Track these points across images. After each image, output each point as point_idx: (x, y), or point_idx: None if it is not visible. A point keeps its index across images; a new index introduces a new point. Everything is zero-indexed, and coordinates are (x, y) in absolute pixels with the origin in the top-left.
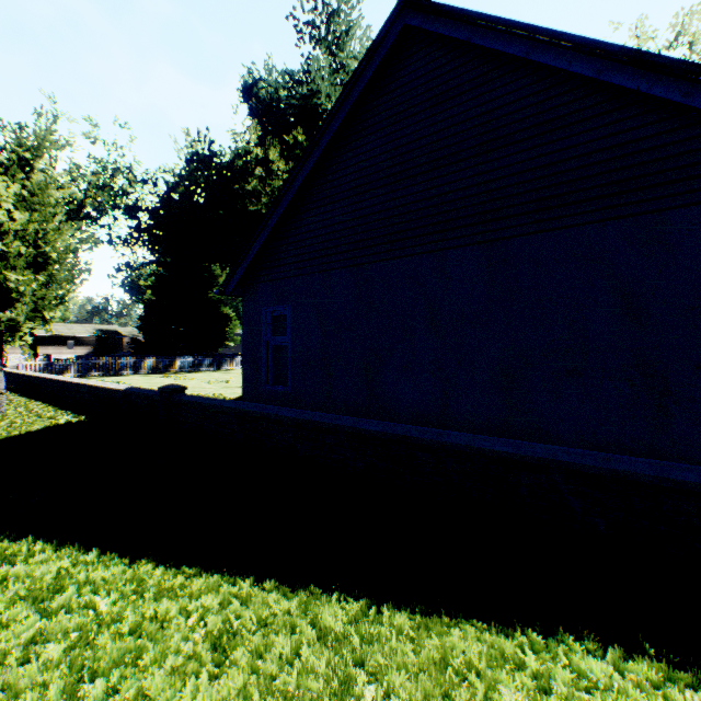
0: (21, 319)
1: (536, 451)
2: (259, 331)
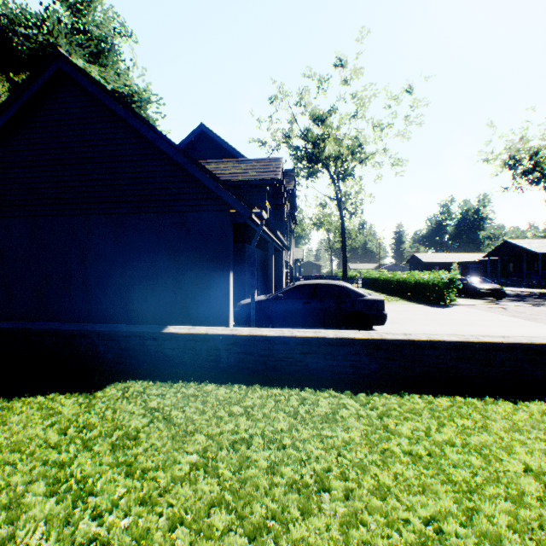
0: None
1: (88, 327)
2: None
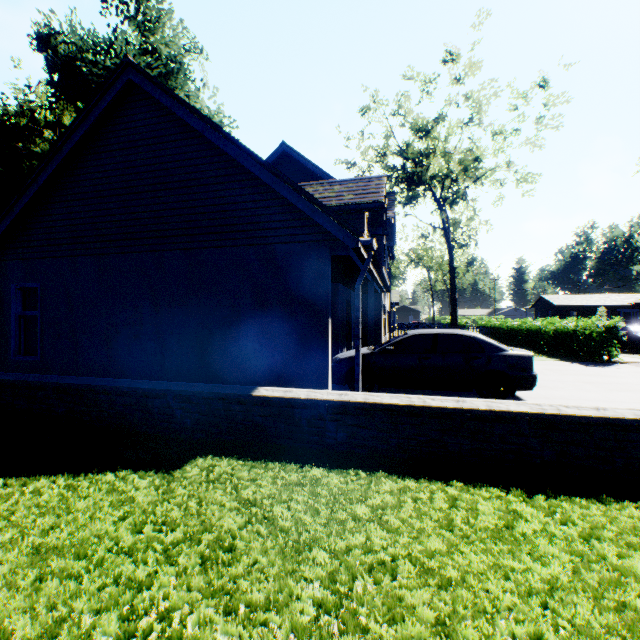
0: None
1: (163, 386)
2: (8, 305)
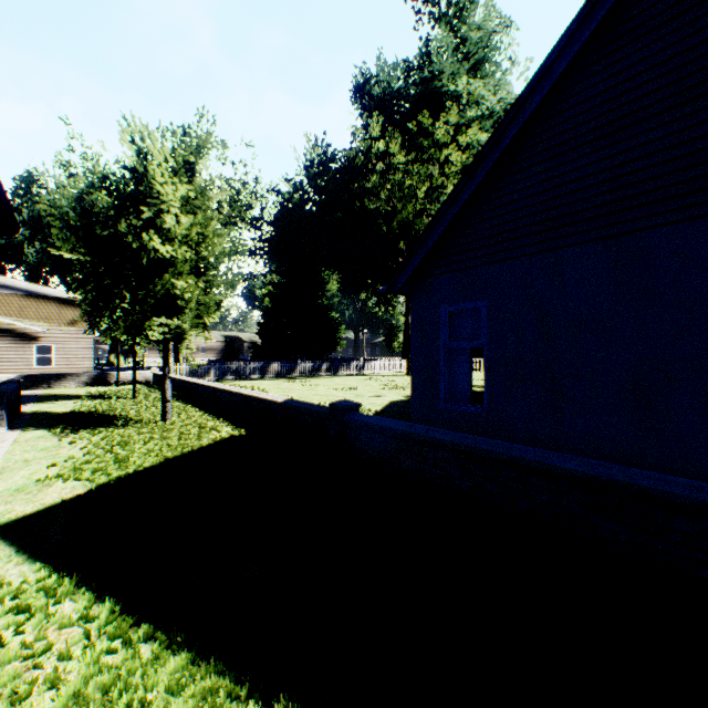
0: (186, 326)
1: None
2: (435, 335)
